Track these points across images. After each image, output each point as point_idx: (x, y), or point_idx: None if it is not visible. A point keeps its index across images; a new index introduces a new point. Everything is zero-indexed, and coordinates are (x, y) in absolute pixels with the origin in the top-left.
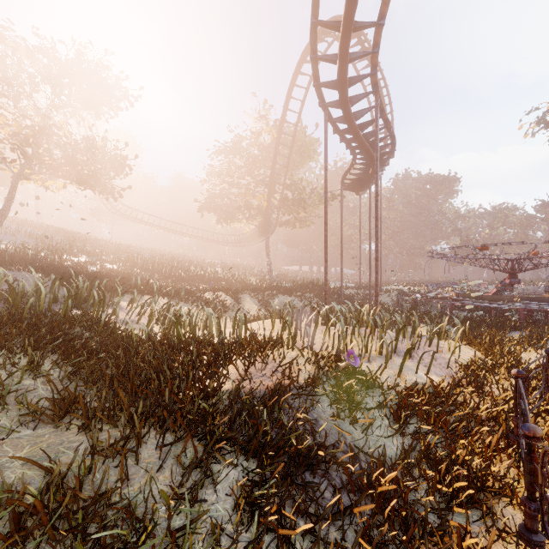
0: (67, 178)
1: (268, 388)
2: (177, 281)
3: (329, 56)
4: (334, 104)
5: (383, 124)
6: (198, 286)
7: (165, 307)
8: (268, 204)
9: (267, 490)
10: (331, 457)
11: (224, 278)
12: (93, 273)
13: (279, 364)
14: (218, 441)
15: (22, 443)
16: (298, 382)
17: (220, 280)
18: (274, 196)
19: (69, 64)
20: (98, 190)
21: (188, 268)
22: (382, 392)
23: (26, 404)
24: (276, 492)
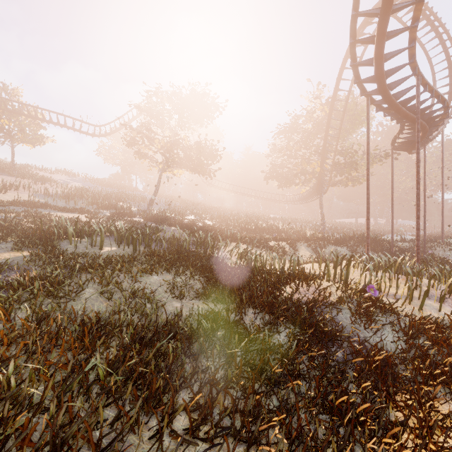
0: (185, 168)
1: (310, 300)
2: (249, 233)
3: (367, 60)
4: (374, 92)
5: (446, 76)
6: (264, 237)
7: (245, 250)
8: (321, 169)
9: (303, 335)
10: (345, 339)
11: (284, 230)
12: (201, 227)
13: (317, 288)
14: (280, 316)
15: (197, 304)
16: (329, 300)
17: (281, 232)
18: (326, 162)
19: (187, 99)
20: (201, 173)
21: (257, 223)
22: (396, 317)
23: (193, 291)
24: (308, 341)
